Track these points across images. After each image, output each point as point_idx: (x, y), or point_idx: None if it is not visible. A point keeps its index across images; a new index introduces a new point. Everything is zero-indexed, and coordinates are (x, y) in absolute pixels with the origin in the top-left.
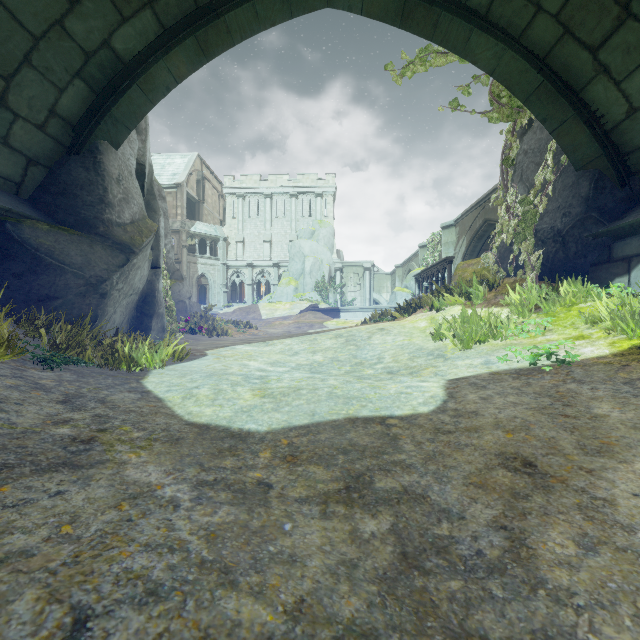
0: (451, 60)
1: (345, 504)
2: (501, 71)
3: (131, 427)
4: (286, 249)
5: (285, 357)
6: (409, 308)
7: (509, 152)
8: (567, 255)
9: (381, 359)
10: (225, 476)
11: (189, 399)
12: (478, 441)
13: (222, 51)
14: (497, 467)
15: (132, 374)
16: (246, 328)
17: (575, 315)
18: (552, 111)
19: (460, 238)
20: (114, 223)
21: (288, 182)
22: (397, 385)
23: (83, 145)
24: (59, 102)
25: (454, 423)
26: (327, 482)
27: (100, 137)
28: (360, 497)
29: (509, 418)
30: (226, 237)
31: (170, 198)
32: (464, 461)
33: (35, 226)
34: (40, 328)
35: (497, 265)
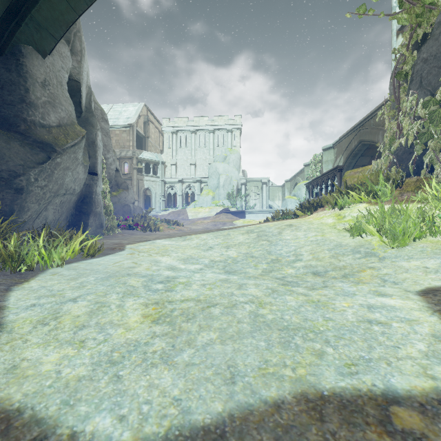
0: None
1: None
2: None
3: None
4: (206, 169)
5: (199, 252)
6: (311, 207)
7: (402, 66)
8: None
9: (299, 256)
10: None
11: (44, 326)
12: None
13: None
14: None
15: (18, 275)
16: (175, 225)
17: None
18: None
19: (338, 157)
20: (37, 123)
21: (207, 122)
22: (349, 302)
23: (5, 47)
24: None
25: None
26: None
27: (23, 41)
28: None
29: None
30: (164, 161)
31: (125, 134)
32: None
33: None
34: None
35: (395, 166)
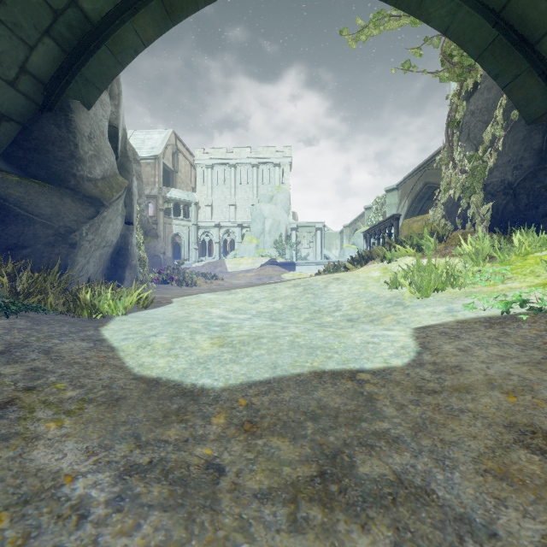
0: (404, 23)
1: (321, 504)
2: (455, 28)
3: (67, 384)
4: (248, 212)
5: (246, 305)
6: (361, 260)
7: (455, 114)
8: (518, 207)
9: (339, 307)
10: (164, 455)
11: (144, 348)
12: (474, 405)
13: (187, 15)
14: (514, 446)
15: (94, 321)
16: (213, 279)
17: (533, 263)
18: (505, 66)
19: (402, 200)
20: (85, 178)
21: (250, 154)
22: (361, 334)
23: (55, 103)
24: (29, 60)
25: (437, 380)
26: (295, 464)
27: (72, 96)
28: (341, 491)
29: (502, 375)
30: (197, 201)
31: (149, 168)
32: (466, 434)
33: (5, 178)
34: (3, 275)
35: (445, 219)
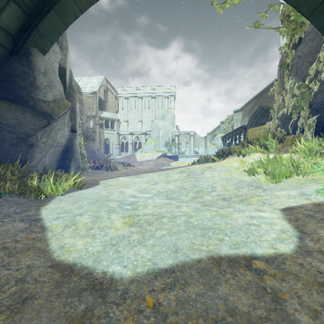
0: None
1: None
2: None
3: None
4: (149, 125)
5: (149, 186)
6: (224, 154)
7: (285, 59)
8: None
9: (214, 188)
10: None
11: (69, 228)
12: None
13: None
14: None
15: (39, 200)
16: (128, 166)
17: None
18: None
19: (244, 117)
20: (41, 100)
21: (150, 90)
22: (241, 215)
23: (20, 49)
24: (0, 18)
25: None
26: None
27: (32, 45)
28: None
29: None
30: (119, 119)
31: (90, 99)
32: None
33: None
34: None
35: (280, 128)
